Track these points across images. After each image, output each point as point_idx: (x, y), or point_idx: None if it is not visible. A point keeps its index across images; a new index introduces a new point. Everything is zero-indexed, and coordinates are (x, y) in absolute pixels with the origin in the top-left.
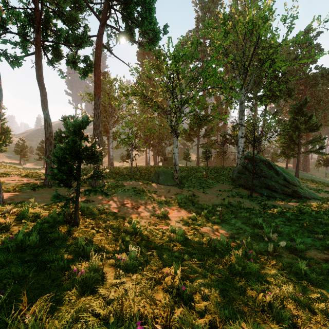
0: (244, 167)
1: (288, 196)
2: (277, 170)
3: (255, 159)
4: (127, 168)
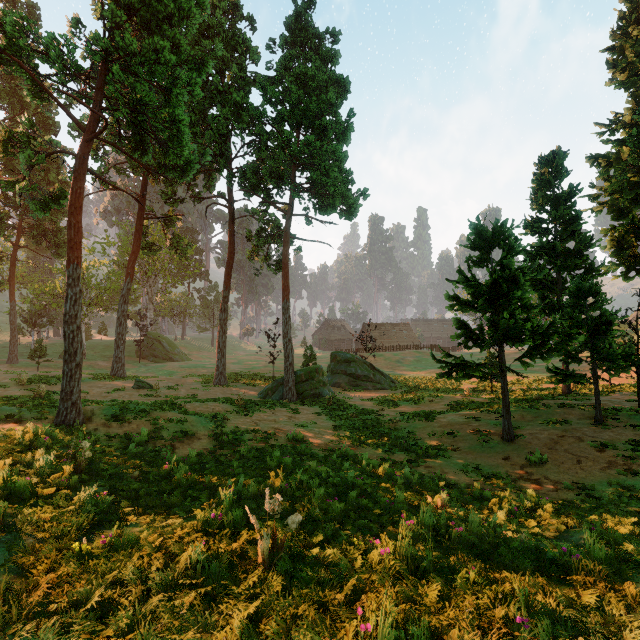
0: (137, 345)
1: (166, 361)
2: (164, 345)
3: (150, 338)
4: (21, 347)
